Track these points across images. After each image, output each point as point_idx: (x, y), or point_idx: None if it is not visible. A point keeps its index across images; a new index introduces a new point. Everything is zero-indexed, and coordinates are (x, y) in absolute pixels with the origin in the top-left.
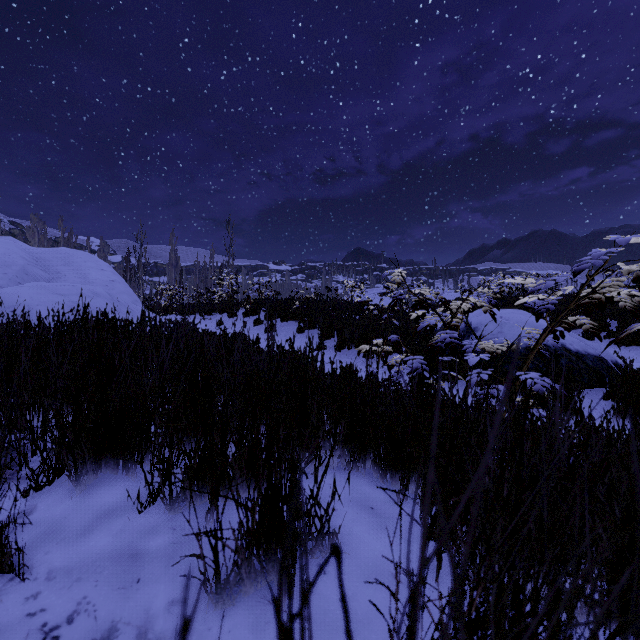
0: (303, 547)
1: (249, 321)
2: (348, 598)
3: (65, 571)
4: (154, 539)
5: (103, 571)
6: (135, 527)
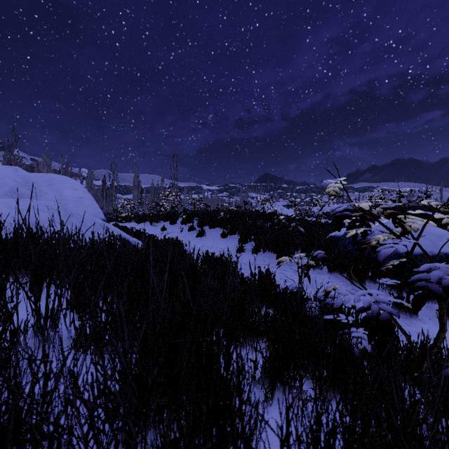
0: None
1: (185, 227)
2: None
3: None
4: None
5: None
6: None
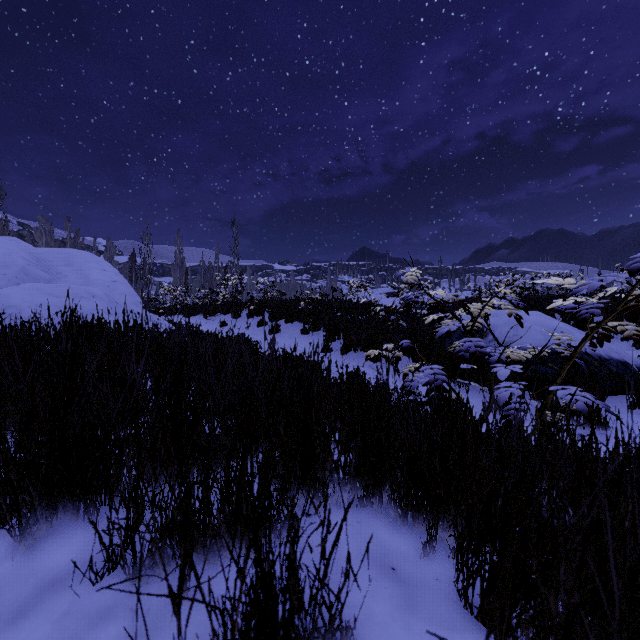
0: None
1: (253, 322)
2: None
3: None
4: (106, 629)
5: None
6: (85, 608)
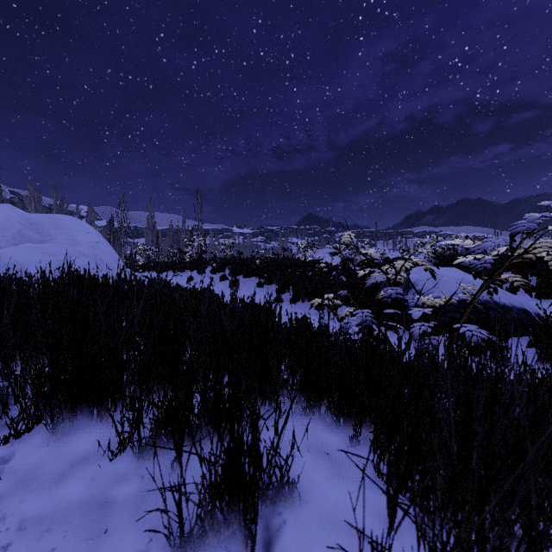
0: (264, 496)
1: (216, 277)
2: (308, 549)
3: (36, 521)
4: (123, 487)
5: (73, 521)
6: (106, 475)
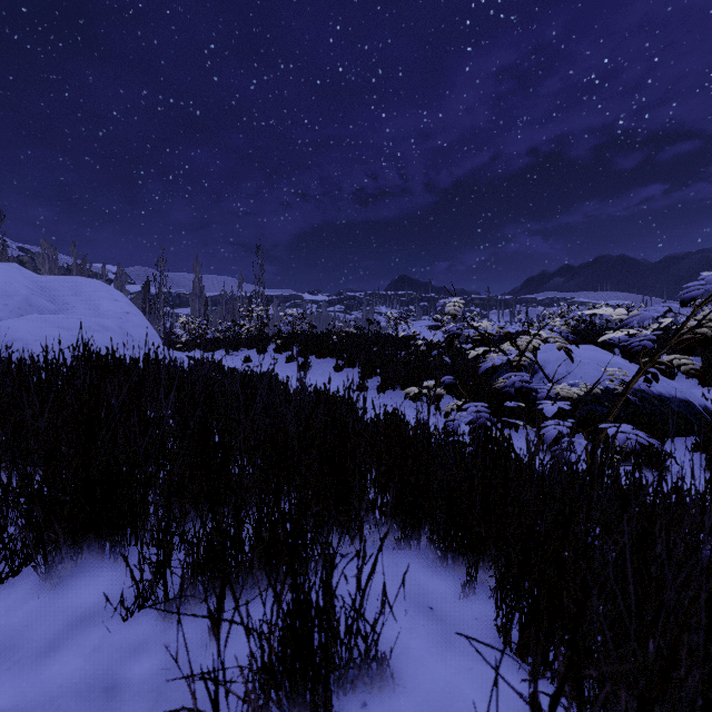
0: (341, 679)
1: (281, 358)
2: None
3: None
4: (140, 662)
5: None
6: (116, 642)
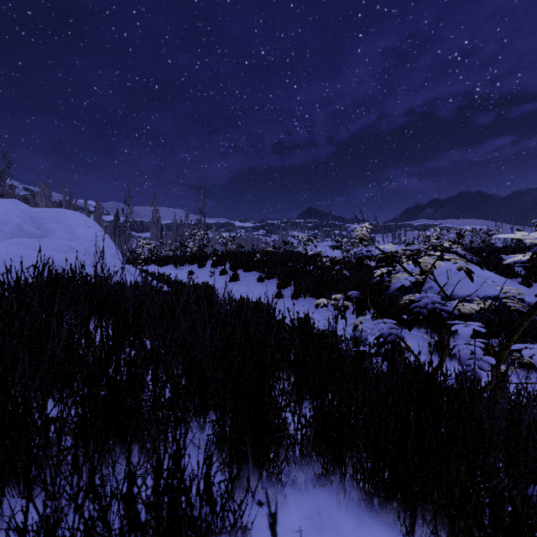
0: None
1: (216, 271)
2: None
3: None
4: None
5: None
6: None
